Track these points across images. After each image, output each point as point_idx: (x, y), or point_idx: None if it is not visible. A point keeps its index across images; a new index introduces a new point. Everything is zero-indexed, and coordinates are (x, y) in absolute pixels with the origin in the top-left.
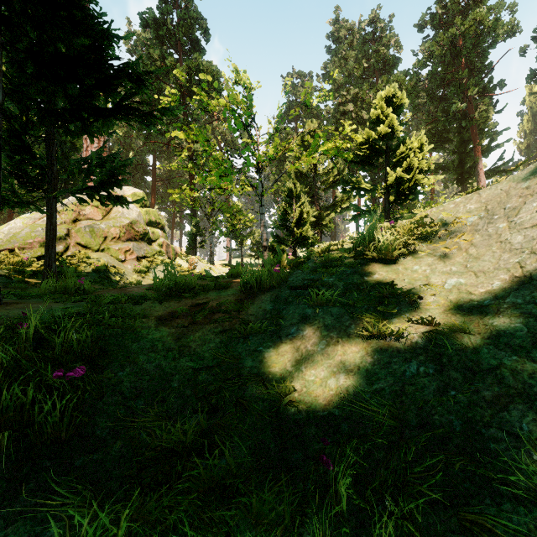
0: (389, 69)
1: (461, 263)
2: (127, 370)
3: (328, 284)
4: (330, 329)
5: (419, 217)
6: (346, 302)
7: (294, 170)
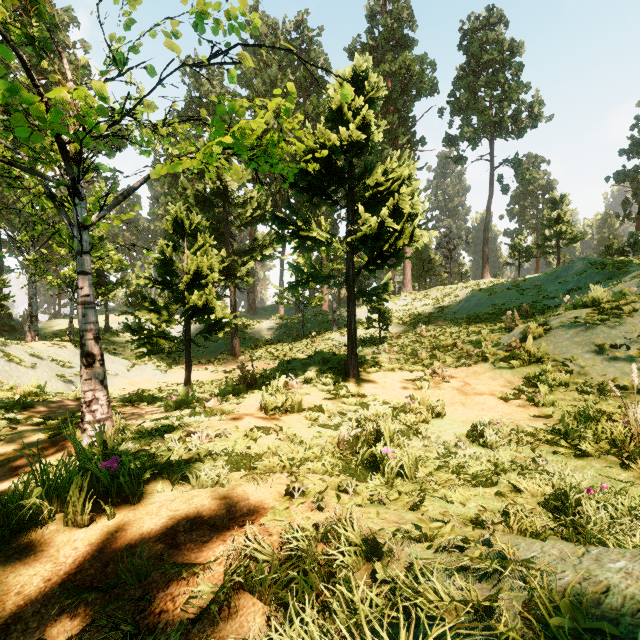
0: (318, 91)
1: None
2: None
3: None
4: None
5: None
6: None
7: (193, 192)
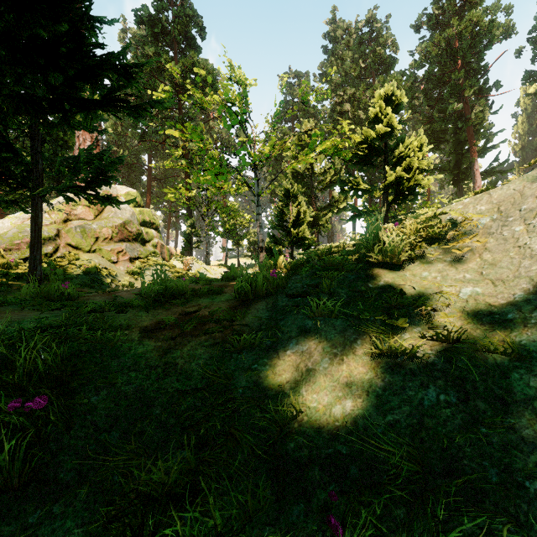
0: (386, 69)
1: (476, 269)
2: (102, 394)
3: (329, 291)
4: (333, 344)
5: (425, 219)
6: (350, 313)
7: (290, 170)
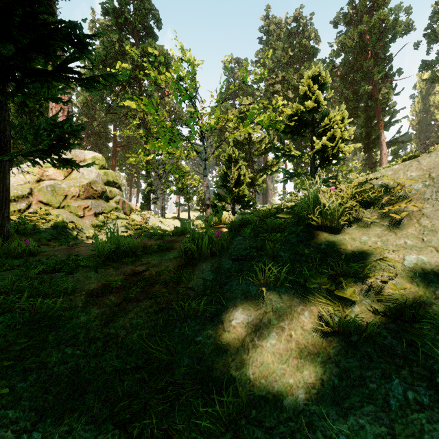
0: (310, 57)
1: (416, 235)
2: (30, 378)
3: (272, 255)
4: (279, 316)
5: (358, 183)
6: (294, 279)
7: (232, 139)
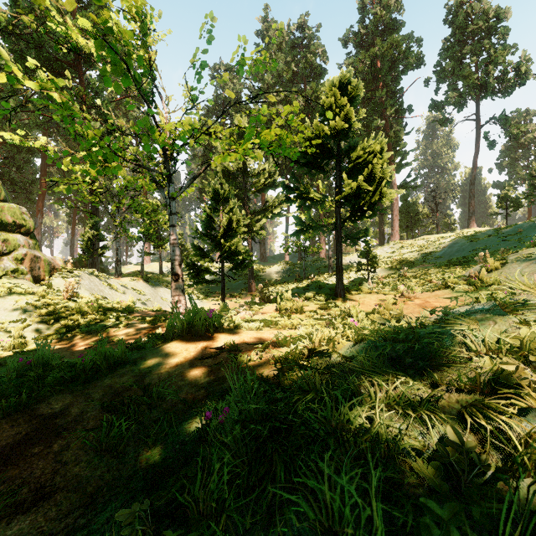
0: (317, 78)
1: None
2: None
3: None
4: None
5: None
6: None
7: (221, 168)
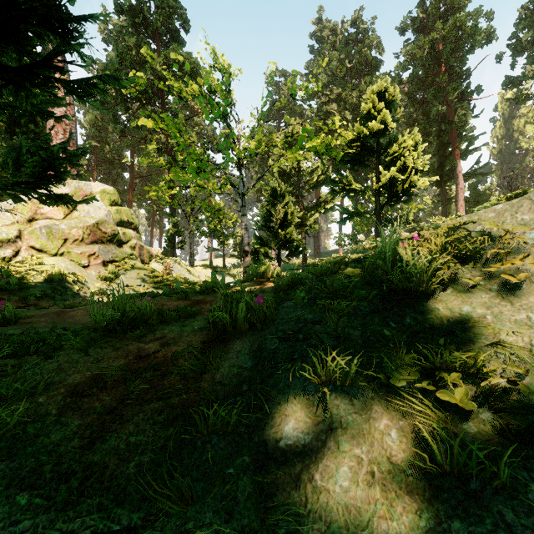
0: (372, 70)
1: None
2: None
3: (337, 332)
4: (352, 437)
5: (447, 229)
6: (371, 373)
7: (277, 169)
